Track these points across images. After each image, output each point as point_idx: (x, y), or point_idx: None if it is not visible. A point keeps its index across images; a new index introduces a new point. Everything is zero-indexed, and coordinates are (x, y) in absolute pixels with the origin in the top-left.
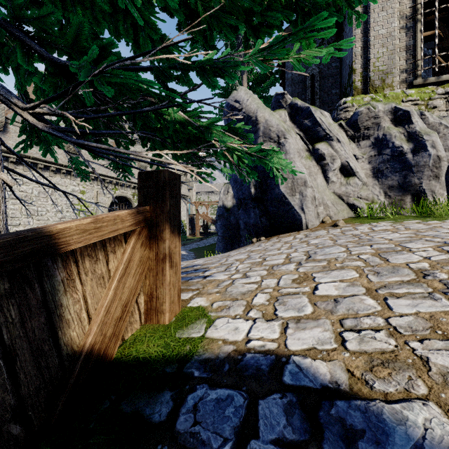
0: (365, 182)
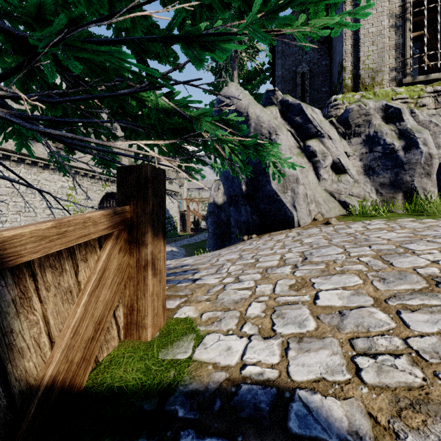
0: (357, 179)
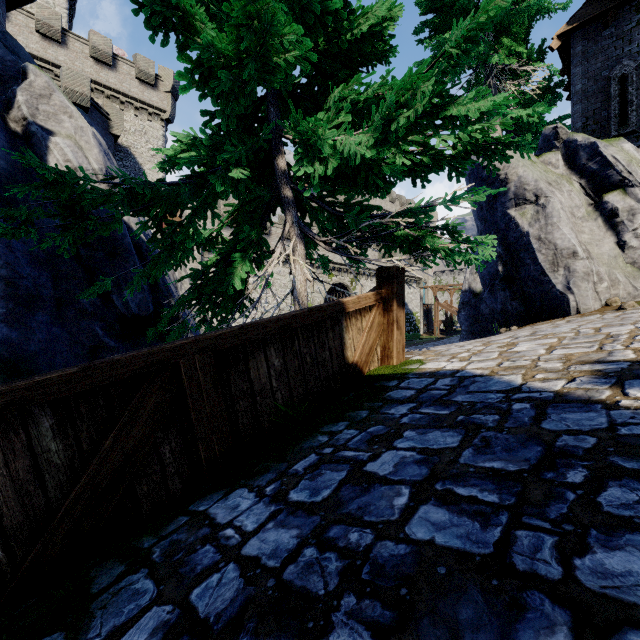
0: None
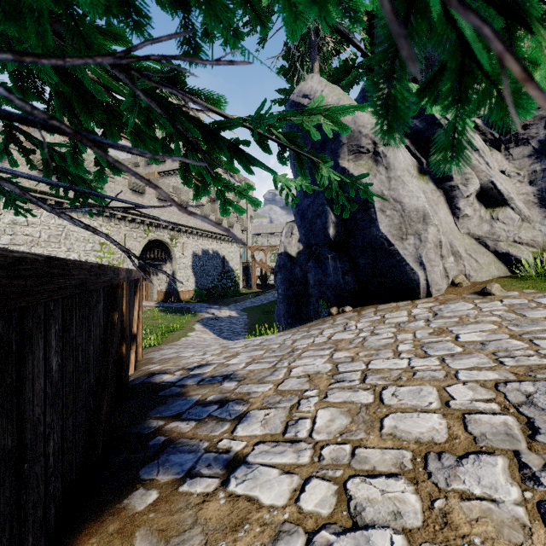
0: (527, 215)
